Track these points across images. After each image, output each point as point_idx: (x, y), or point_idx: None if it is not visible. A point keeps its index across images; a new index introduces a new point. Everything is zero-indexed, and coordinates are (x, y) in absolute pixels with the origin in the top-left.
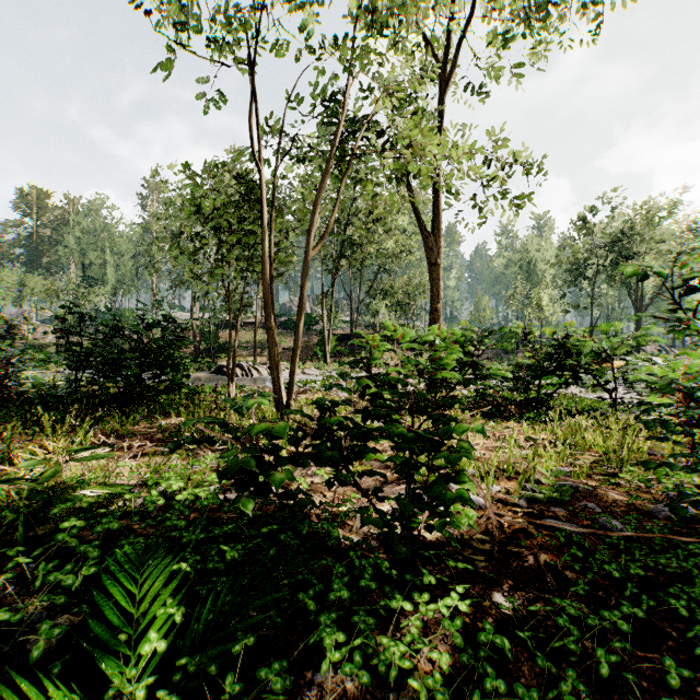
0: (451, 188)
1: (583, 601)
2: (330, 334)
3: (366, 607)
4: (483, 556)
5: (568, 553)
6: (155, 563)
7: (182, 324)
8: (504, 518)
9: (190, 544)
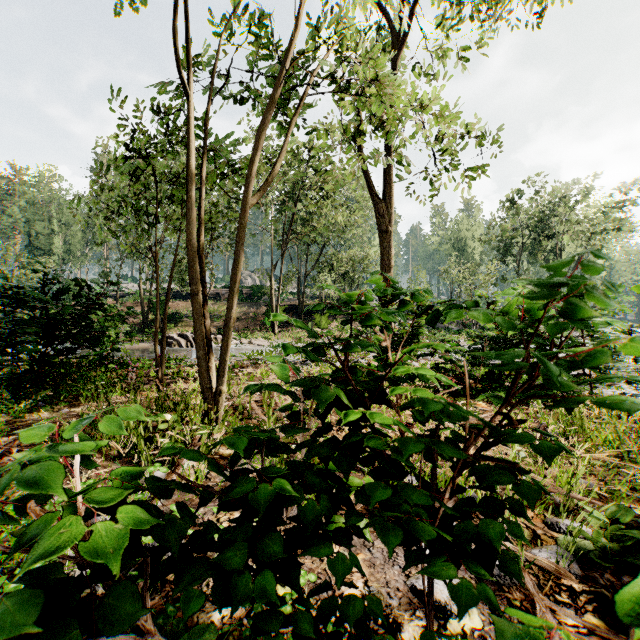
0: (399, 157)
1: None
2: (278, 304)
3: None
4: None
5: None
6: None
7: (132, 294)
8: (583, 635)
9: None
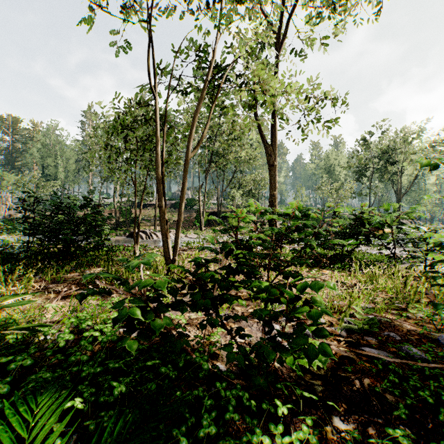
0: (282, 116)
1: (405, 423)
2: (204, 211)
3: (231, 441)
4: (320, 380)
5: (387, 380)
6: (50, 404)
7: (108, 205)
8: (333, 348)
9: (89, 376)
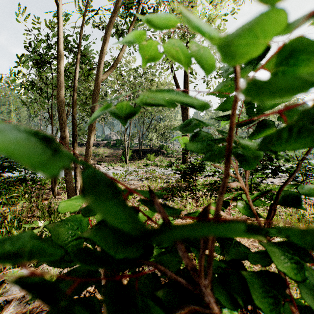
0: (191, 70)
1: None
2: (128, 149)
3: None
4: None
5: None
6: None
7: None
8: None
9: None
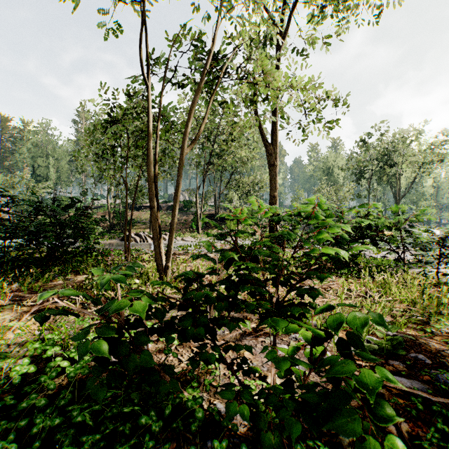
0: (283, 114)
1: None
2: (201, 213)
3: None
4: None
5: (434, 428)
6: None
7: (102, 207)
8: None
9: (43, 431)
